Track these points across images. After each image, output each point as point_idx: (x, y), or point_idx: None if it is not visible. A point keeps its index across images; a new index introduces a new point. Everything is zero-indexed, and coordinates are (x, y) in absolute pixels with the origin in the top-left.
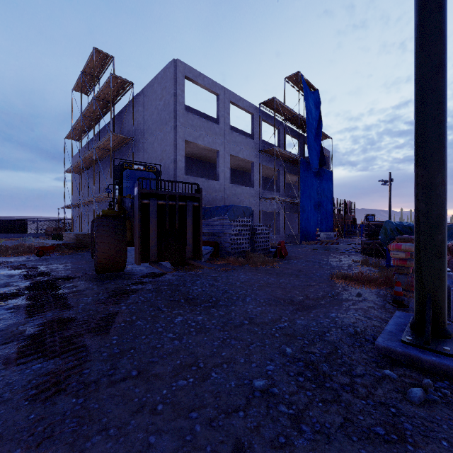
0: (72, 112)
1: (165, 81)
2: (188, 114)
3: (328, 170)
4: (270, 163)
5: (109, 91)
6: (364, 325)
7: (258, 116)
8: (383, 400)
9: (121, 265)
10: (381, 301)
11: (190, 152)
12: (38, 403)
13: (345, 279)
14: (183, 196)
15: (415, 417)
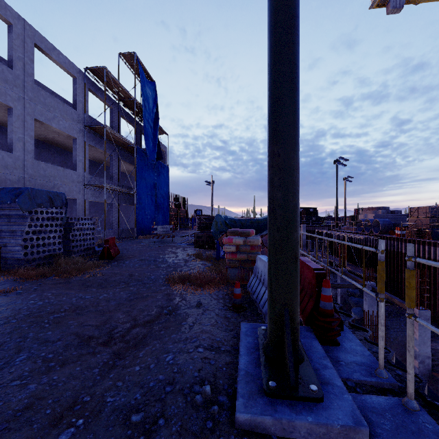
0: None
1: None
2: None
3: (164, 165)
4: (100, 144)
5: None
6: (213, 368)
7: (83, 83)
8: None
9: None
10: (222, 308)
11: None
12: None
13: (182, 282)
14: None
15: None
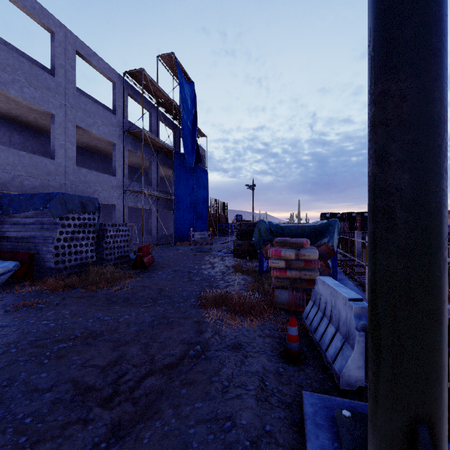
0: None
1: None
2: None
3: (203, 169)
4: (139, 149)
5: None
6: None
7: (122, 87)
8: None
9: None
10: (271, 354)
11: (4, 110)
12: None
13: (217, 305)
14: None
15: None
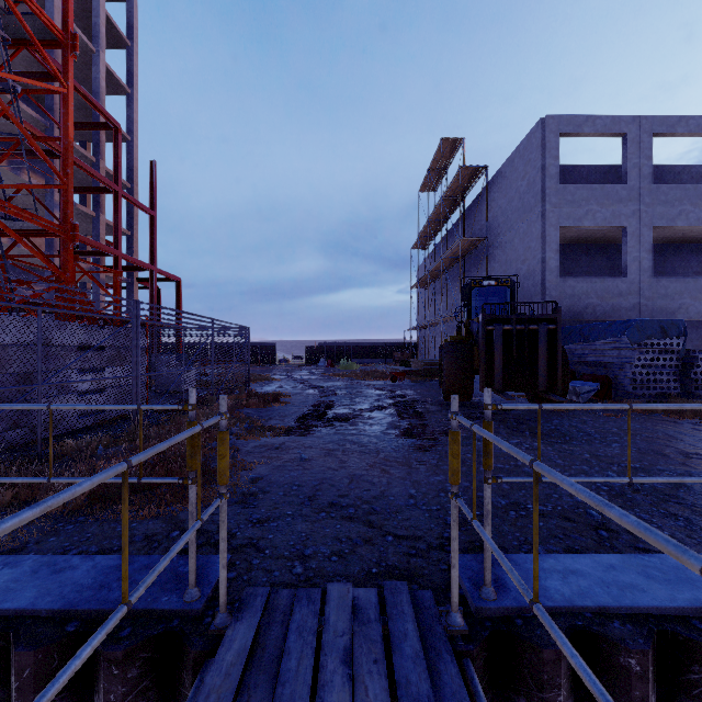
0: (418, 218)
1: (529, 152)
2: (565, 187)
3: None
4: None
5: (458, 186)
6: None
7: None
8: (680, 515)
9: (467, 394)
10: None
11: (574, 237)
12: (417, 452)
13: None
14: (535, 318)
15: (700, 526)
